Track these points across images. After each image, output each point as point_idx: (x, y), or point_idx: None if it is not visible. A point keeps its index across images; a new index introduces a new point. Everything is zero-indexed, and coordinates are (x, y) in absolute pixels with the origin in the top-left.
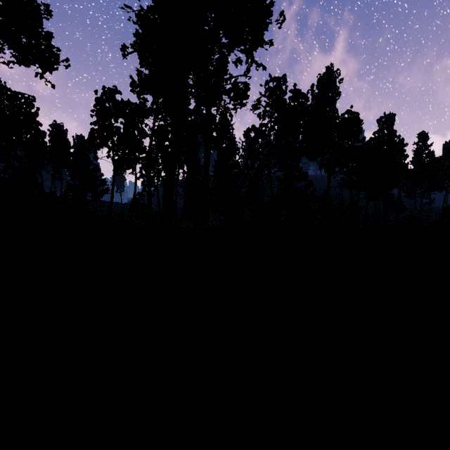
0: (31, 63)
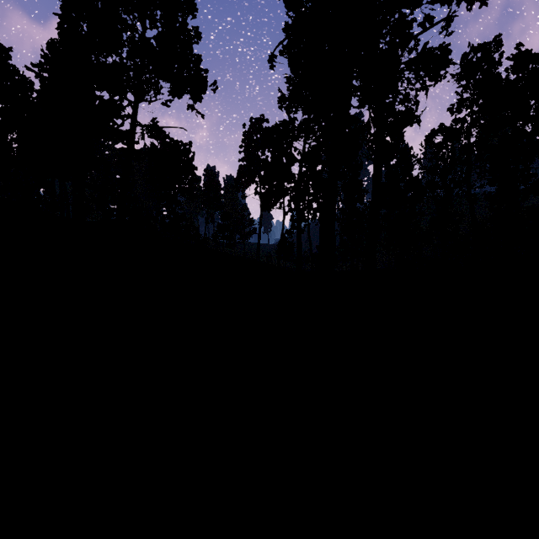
0: (183, 92)
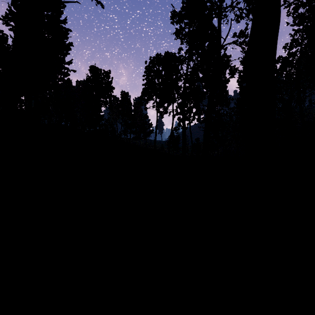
0: None
